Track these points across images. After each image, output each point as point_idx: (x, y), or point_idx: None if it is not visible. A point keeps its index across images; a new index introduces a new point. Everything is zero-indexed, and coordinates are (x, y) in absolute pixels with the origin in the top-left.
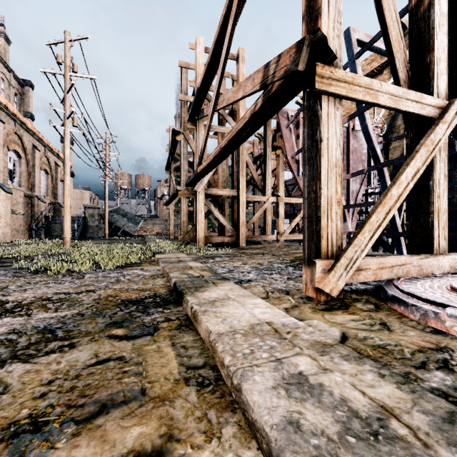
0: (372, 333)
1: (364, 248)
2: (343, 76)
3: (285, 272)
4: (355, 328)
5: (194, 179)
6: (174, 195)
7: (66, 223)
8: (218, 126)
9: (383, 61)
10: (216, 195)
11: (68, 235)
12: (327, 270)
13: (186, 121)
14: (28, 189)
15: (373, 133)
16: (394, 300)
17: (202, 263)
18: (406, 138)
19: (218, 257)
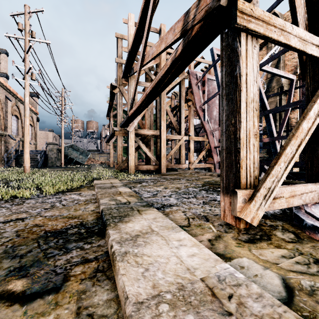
0: (315, 278)
1: (280, 178)
2: (261, 15)
3: (200, 196)
4: (292, 271)
5: (126, 121)
6: (112, 134)
7: (26, 155)
8: (145, 82)
9: (262, 41)
10: (143, 134)
11: (28, 164)
12: (247, 199)
13: (121, 77)
14: (1, 130)
15: (262, 87)
16: (315, 230)
17: (131, 187)
18: (279, 96)
19: (144, 182)
